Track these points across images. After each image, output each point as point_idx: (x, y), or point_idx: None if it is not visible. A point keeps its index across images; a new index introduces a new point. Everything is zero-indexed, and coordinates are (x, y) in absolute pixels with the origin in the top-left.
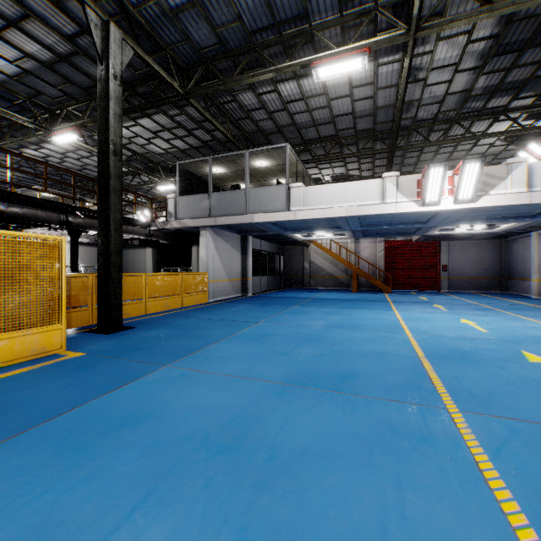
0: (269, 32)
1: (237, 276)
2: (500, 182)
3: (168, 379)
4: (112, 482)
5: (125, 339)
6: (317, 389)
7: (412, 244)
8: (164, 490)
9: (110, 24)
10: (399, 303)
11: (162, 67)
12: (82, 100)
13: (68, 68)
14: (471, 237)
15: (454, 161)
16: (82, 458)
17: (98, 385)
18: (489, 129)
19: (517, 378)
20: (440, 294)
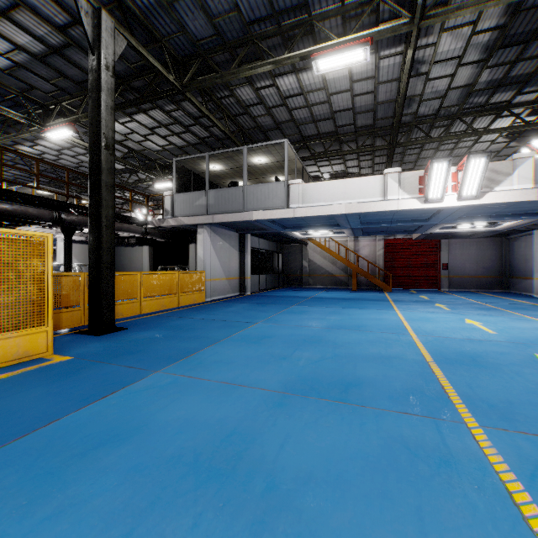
0: (267, 23)
1: (235, 275)
2: (505, 178)
3: (158, 388)
4: (82, 520)
5: (116, 341)
6: (320, 399)
7: (411, 243)
8: (142, 532)
9: (101, 12)
10: (400, 302)
11: (158, 60)
12: (76, 94)
13: (60, 61)
14: (471, 235)
15: (454, 159)
16: (51, 487)
17: (81, 394)
18: (491, 125)
19: (536, 385)
20: (441, 293)
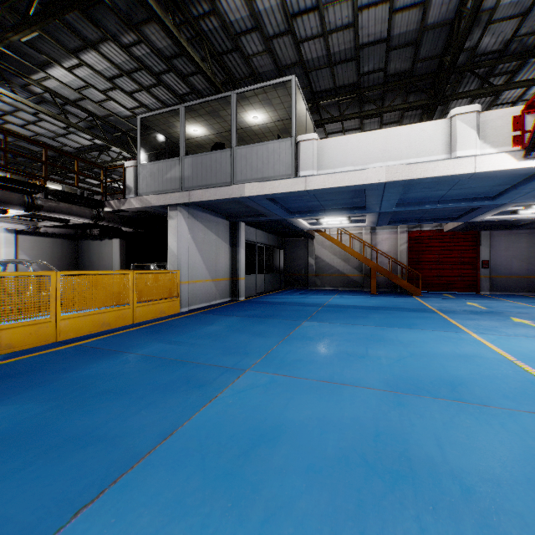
0: None
1: (225, 275)
2: None
3: None
4: None
5: None
6: None
7: (442, 235)
8: None
9: None
10: (453, 314)
11: None
12: None
13: None
14: (523, 224)
15: None
16: None
17: None
18: None
19: None
20: (487, 298)
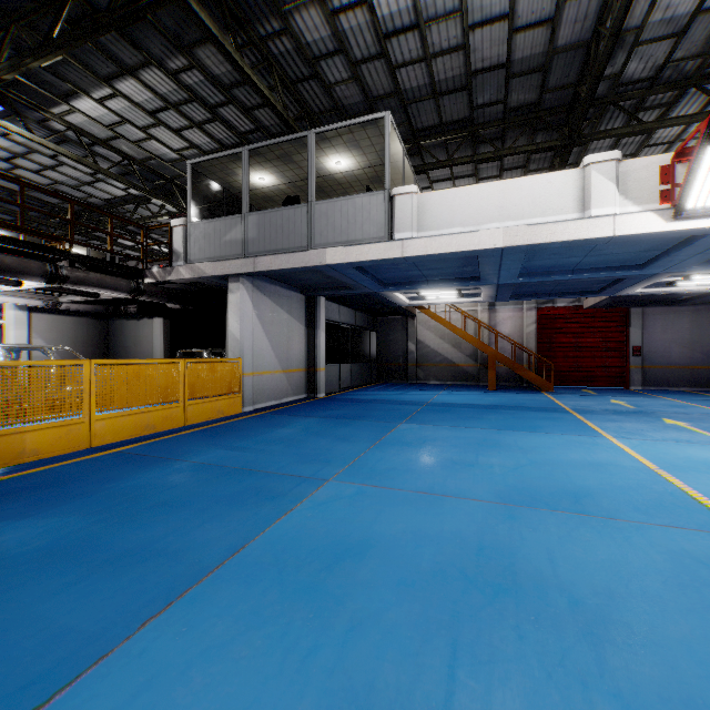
0: None
1: (299, 365)
2: None
3: None
4: None
5: None
6: None
7: (581, 313)
8: None
9: None
10: (591, 414)
11: None
12: None
13: None
14: (685, 299)
15: None
16: None
17: None
18: None
19: None
20: (638, 394)
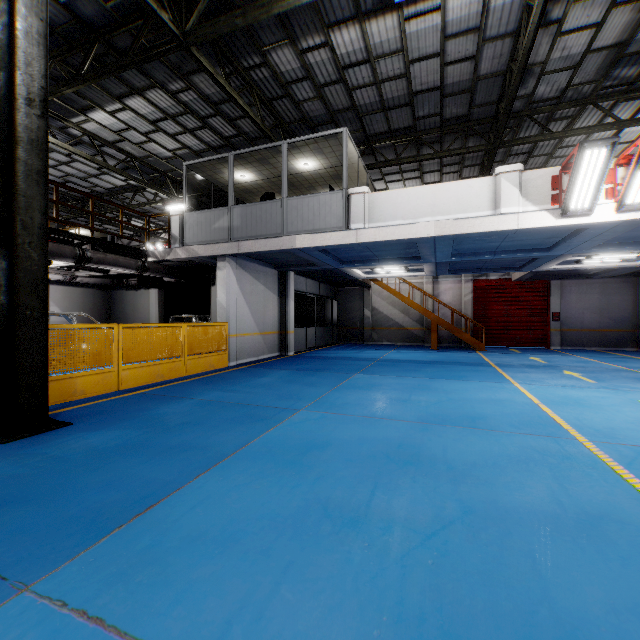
0: None
1: (273, 328)
2: None
3: None
4: None
5: (24, 459)
6: None
7: (510, 285)
8: None
9: None
10: (509, 367)
11: None
12: None
13: None
14: (594, 274)
15: None
16: None
17: None
18: (634, 117)
19: None
20: (555, 353)
